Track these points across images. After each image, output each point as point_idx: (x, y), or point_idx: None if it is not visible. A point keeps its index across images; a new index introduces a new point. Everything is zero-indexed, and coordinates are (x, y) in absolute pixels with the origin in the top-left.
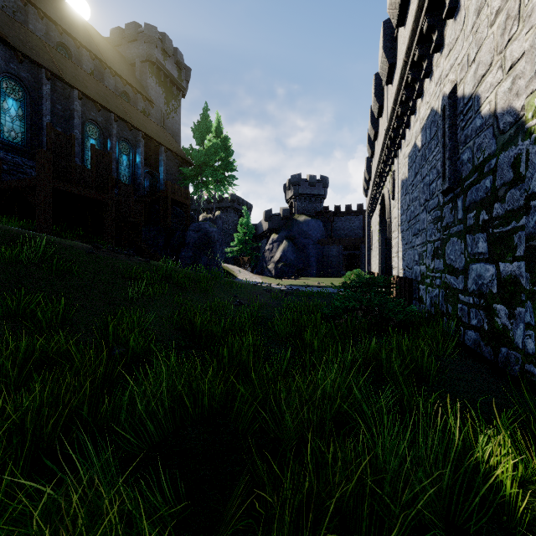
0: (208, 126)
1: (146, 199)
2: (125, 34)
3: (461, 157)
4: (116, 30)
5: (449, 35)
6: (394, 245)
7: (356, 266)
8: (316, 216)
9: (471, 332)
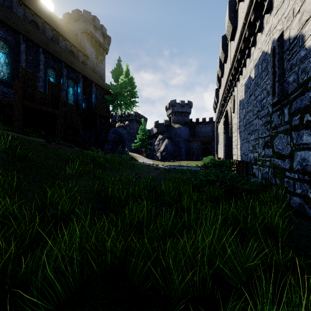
0: (121, 71)
1: (84, 114)
2: (71, 16)
3: (287, 79)
4: (67, 14)
5: (277, 0)
6: (234, 141)
7: (208, 154)
8: (185, 124)
9: (296, 198)
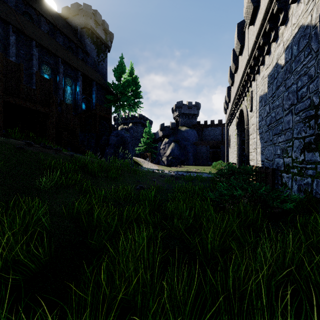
0: (124, 69)
1: (82, 115)
2: (71, 11)
3: None
4: (65, 8)
5: None
6: (252, 144)
7: (218, 159)
8: (193, 127)
9: None
